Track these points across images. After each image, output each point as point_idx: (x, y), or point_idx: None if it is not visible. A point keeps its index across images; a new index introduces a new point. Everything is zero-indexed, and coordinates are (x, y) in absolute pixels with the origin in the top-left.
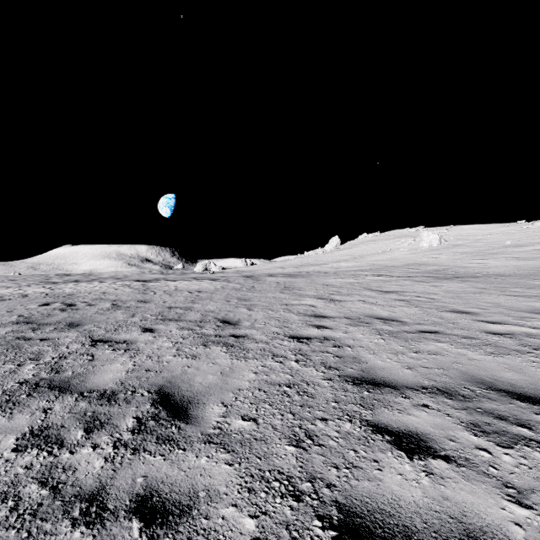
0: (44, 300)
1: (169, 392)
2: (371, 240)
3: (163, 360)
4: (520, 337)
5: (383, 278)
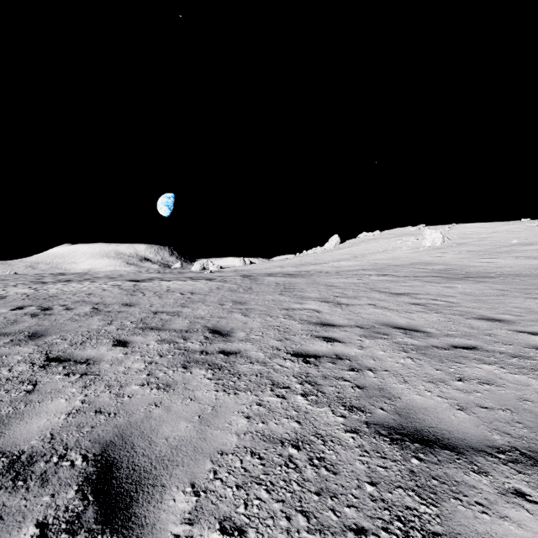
0: (20, 303)
1: (114, 459)
2: (372, 239)
3: (124, 393)
4: None
5: (389, 278)
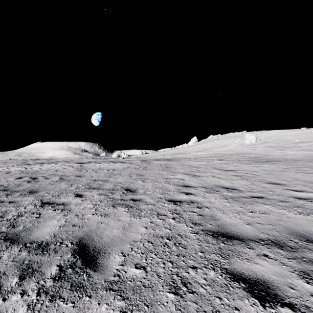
0: (19, 175)
1: (85, 243)
2: (215, 139)
3: (85, 218)
4: None
5: (224, 161)
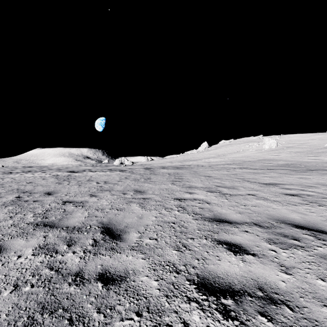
0: None
1: None
2: (228, 144)
3: None
4: None
5: (250, 170)
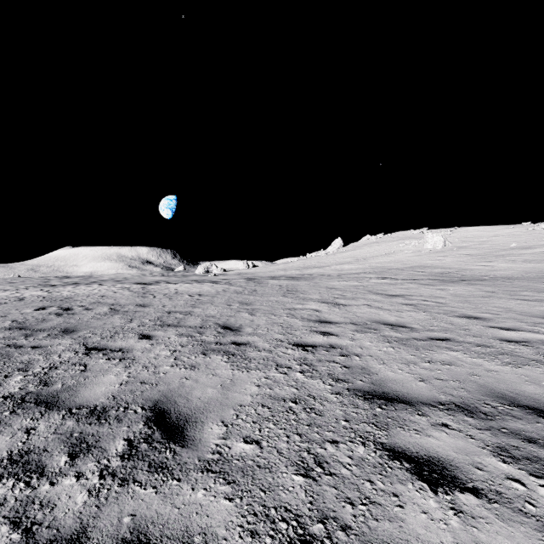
0: (40, 304)
1: (164, 409)
2: (374, 242)
3: (159, 371)
4: (537, 346)
5: (388, 280)
